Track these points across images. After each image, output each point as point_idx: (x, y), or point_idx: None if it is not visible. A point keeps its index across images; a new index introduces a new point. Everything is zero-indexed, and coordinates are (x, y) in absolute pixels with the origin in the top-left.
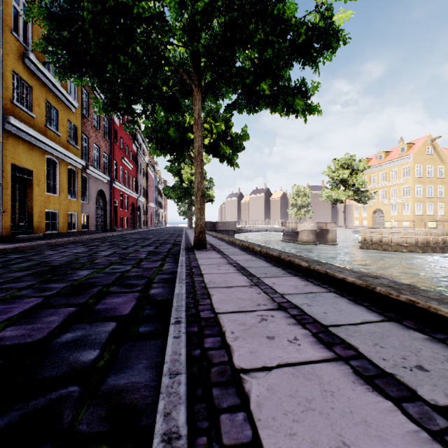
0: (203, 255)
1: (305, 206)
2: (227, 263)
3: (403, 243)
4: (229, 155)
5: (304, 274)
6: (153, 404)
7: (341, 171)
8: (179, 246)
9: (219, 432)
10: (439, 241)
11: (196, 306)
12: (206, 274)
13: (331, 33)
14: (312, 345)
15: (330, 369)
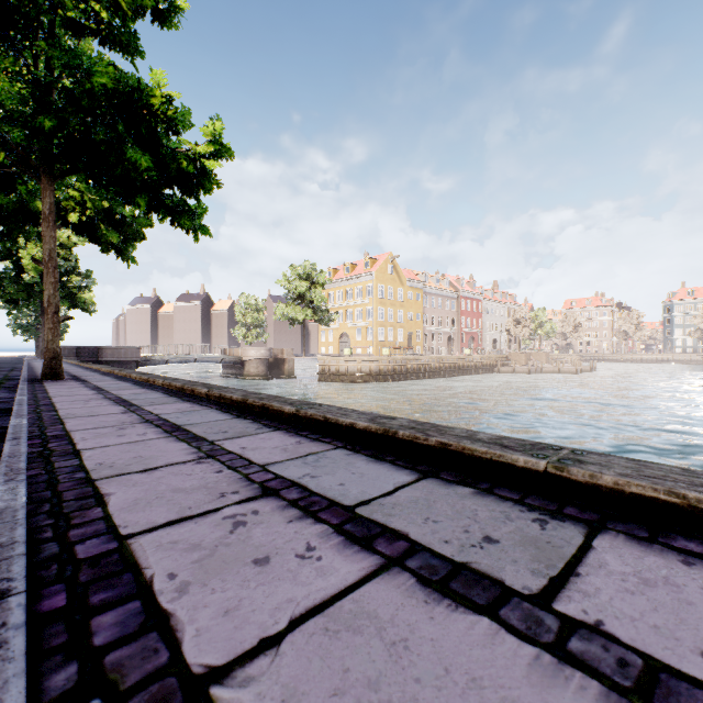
0: (55, 383)
1: (258, 325)
2: (84, 386)
3: (359, 372)
4: (121, 242)
5: (157, 387)
6: (8, 424)
7: (298, 283)
8: (17, 380)
9: (42, 415)
10: (390, 369)
11: (37, 402)
12: (53, 392)
13: (206, 174)
14: (109, 403)
15: (108, 406)
